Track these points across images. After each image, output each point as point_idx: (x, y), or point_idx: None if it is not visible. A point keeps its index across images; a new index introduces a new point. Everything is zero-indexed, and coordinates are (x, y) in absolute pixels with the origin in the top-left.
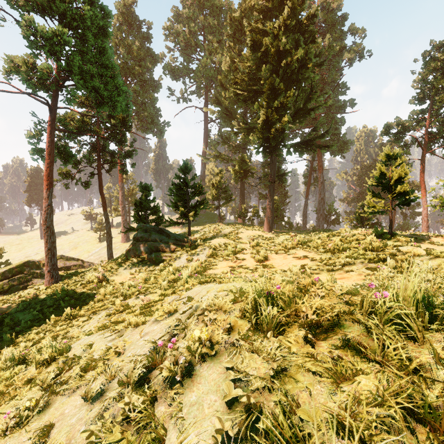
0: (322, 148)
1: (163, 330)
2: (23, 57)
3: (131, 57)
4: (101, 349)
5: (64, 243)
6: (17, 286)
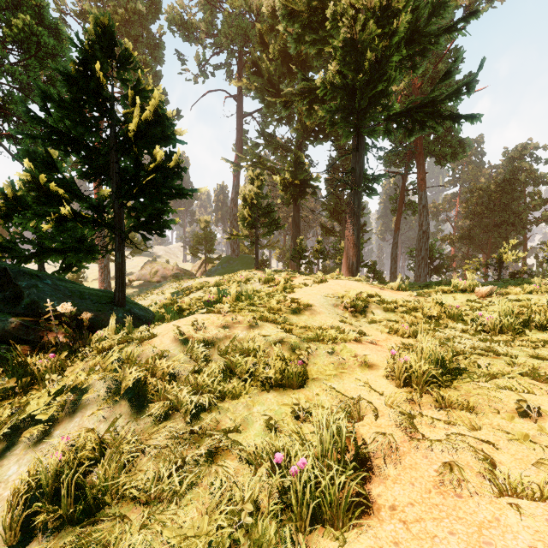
0: (457, 119)
1: None
2: None
3: None
4: None
5: None
6: None
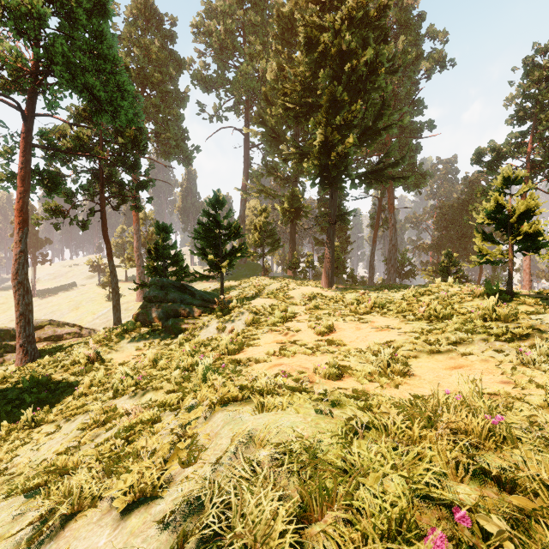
0: (397, 179)
1: None
2: None
3: (149, 62)
4: None
5: (62, 302)
6: None
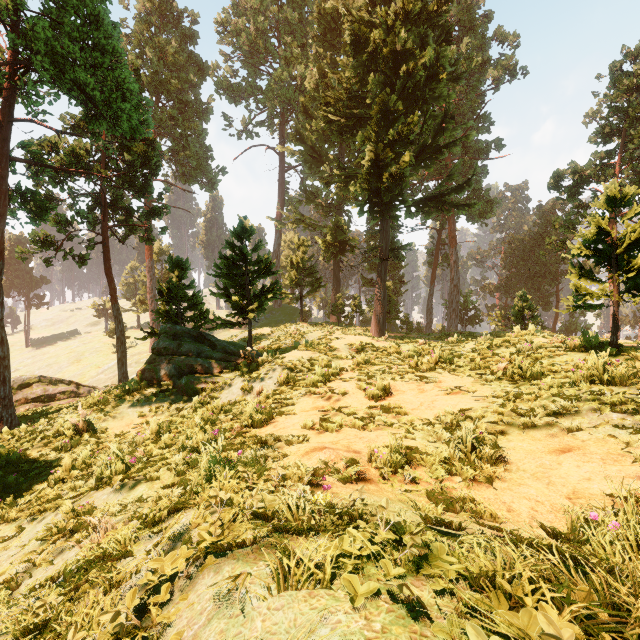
0: (460, 207)
1: None
2: None
3: (165, 66)
4: None
5: (60, 353)
6: None
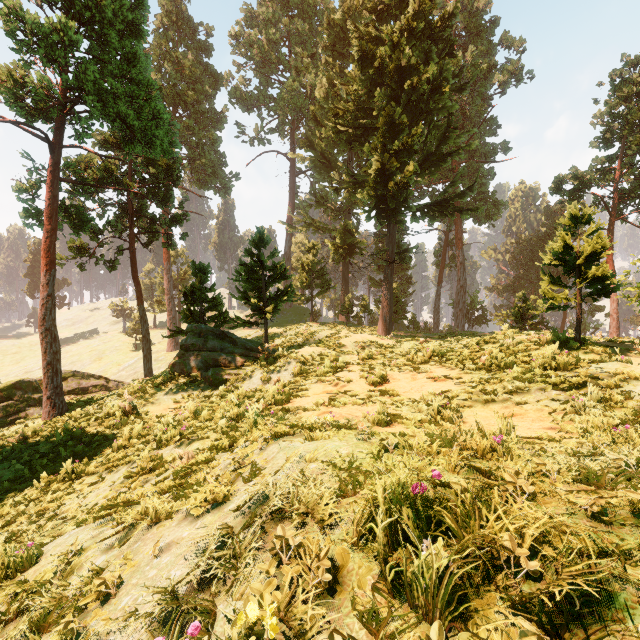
0: (464, 211)
1: (197, 545)
2: (8, 66)
3: (182, 78)
4: (85, 569)
5: (82, 351)
6: (3, 419)
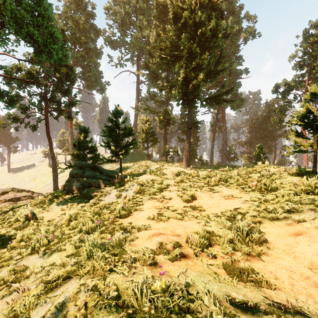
0: (228, 102)
1: None
2: None
3: (78, 30)
4: None
5: (25, 175)
6: None
